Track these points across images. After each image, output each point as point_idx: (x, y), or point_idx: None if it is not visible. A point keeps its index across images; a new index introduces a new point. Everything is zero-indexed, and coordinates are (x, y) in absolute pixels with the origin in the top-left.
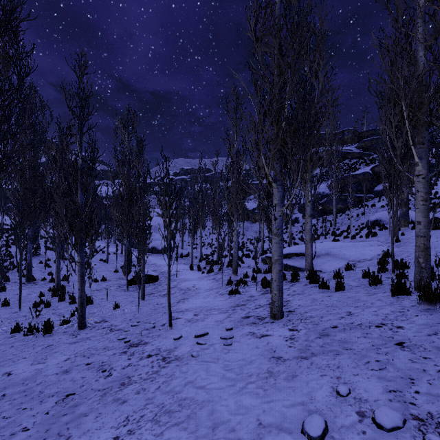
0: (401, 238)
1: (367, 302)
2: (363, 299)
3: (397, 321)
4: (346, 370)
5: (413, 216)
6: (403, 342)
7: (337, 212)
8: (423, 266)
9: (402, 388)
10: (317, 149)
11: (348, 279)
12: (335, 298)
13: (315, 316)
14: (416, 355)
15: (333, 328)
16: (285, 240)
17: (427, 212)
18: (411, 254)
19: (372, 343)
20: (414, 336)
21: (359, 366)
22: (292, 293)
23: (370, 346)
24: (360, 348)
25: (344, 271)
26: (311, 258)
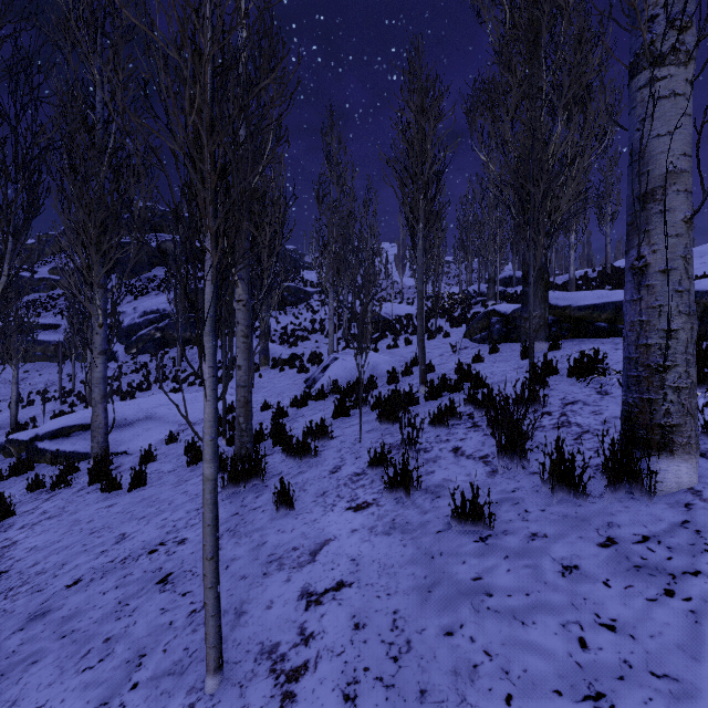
0: (258, 382)
1: (165, 503)
2: (163, 497)
3: (186, 529)
4: (28, 702)
5: (276, 352)
6: (171, 573)
7: (187, 344)
8: (244, 427)
9: (114, 692)
10: (158, 235)
11: (163, 460)
12: (118, 508)
13: (50, 568)
14: (177, 593)
15: (71, 587)
16: (82, 397)
17: (249, 352)
18: (258, 405)
19: (123, 596)
20: (192, 553)
21: (63, 675)
22: (36, 519)
23: (113, 608)
24: (94, 620)
25: (165, 445)
26: (104, 433)
